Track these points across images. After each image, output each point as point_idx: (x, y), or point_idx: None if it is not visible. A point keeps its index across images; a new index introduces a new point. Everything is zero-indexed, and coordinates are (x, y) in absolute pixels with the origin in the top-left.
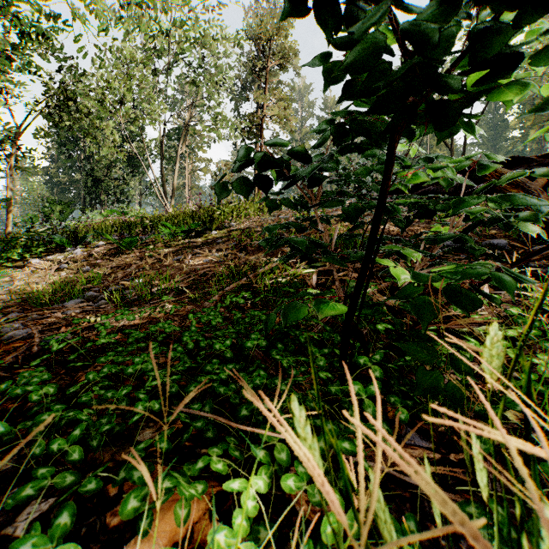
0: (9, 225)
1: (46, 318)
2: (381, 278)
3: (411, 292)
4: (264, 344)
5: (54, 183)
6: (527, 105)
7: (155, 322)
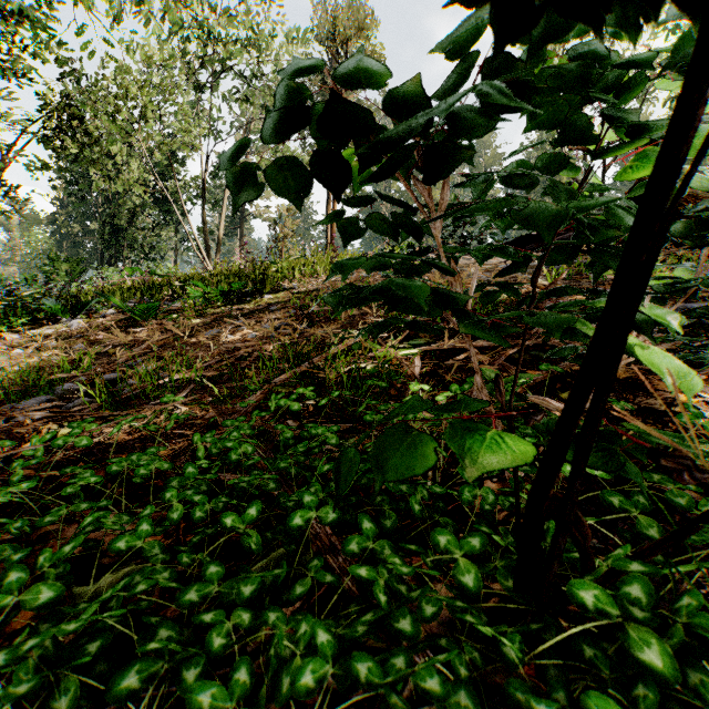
0: None
1: None
2: (523, 363)
3: None
4: (332, 517)
5: (63, 234)
6: None
7: (151, 438)
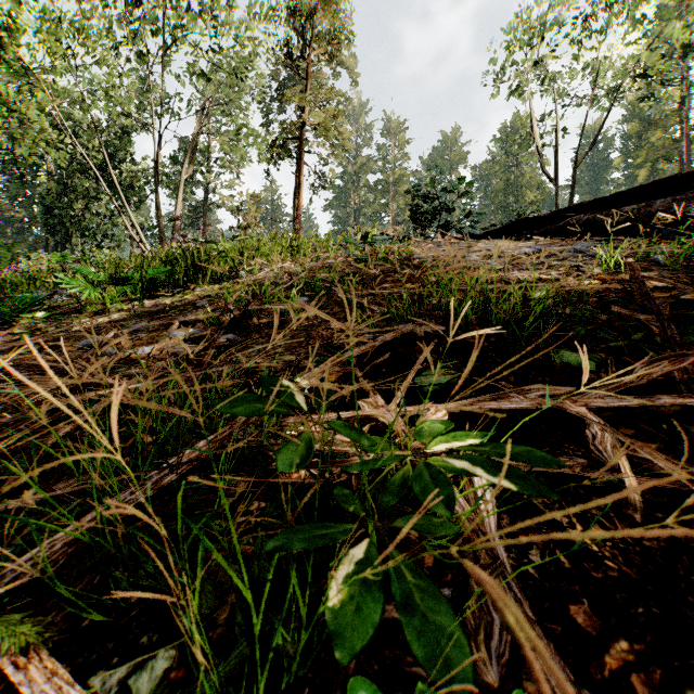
0: None
1: None
2: None
3: None
4: None
5: (8, 219)
6: (634, 138)
7: None
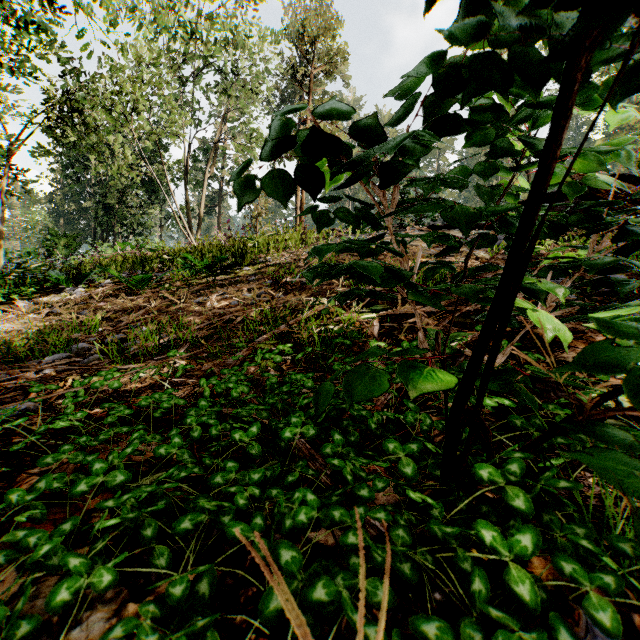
0: (1, 260)
1: (16, 379)
2: (464, 325)
3: (613, 359)
4: (312, 433)
5: (60, 212)
6: None
7: (159, 386)
